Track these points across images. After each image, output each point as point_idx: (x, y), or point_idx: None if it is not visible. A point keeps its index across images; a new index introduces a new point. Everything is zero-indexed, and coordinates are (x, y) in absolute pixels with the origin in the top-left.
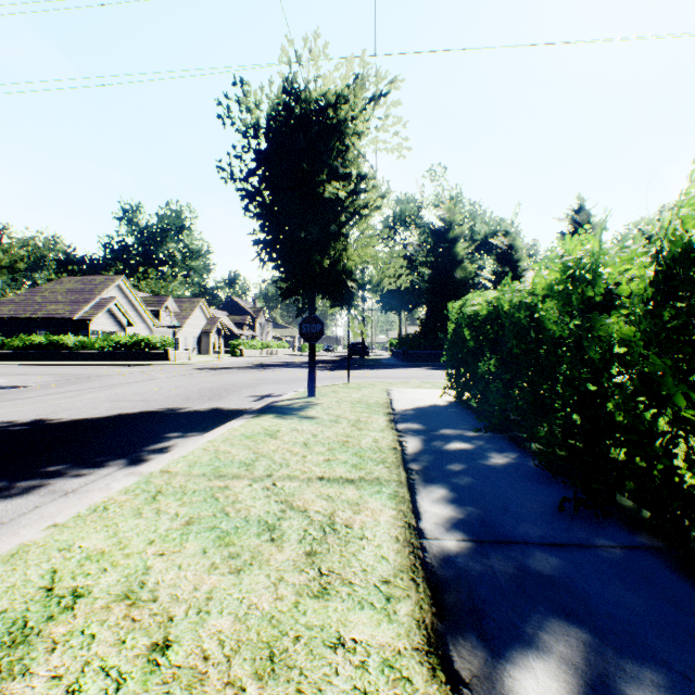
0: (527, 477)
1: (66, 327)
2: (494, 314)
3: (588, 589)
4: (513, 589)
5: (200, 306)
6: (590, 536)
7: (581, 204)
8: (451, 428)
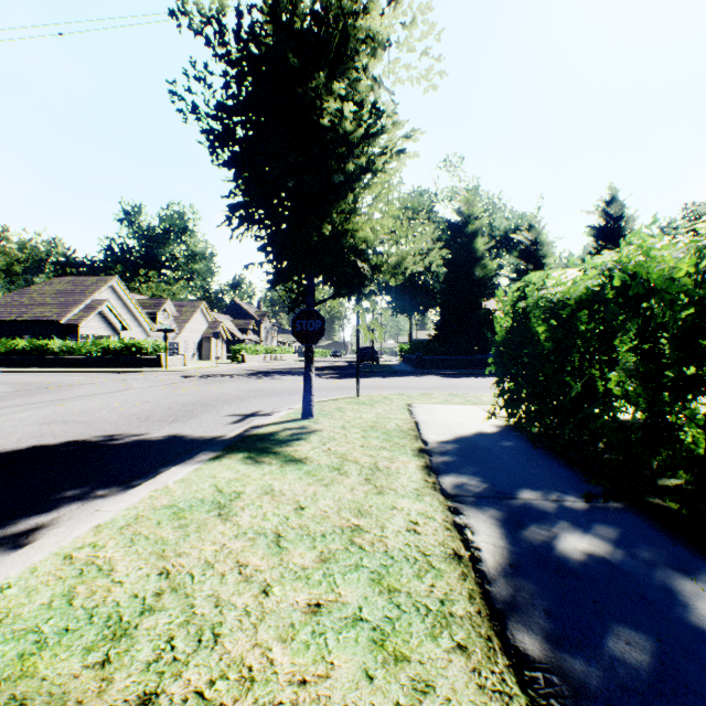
0: None
1: (54, 331)
2: (634, 287)
3: None
4: None
5: (201, 310)
6: None
7: (614, 195)
8: (534, 487)
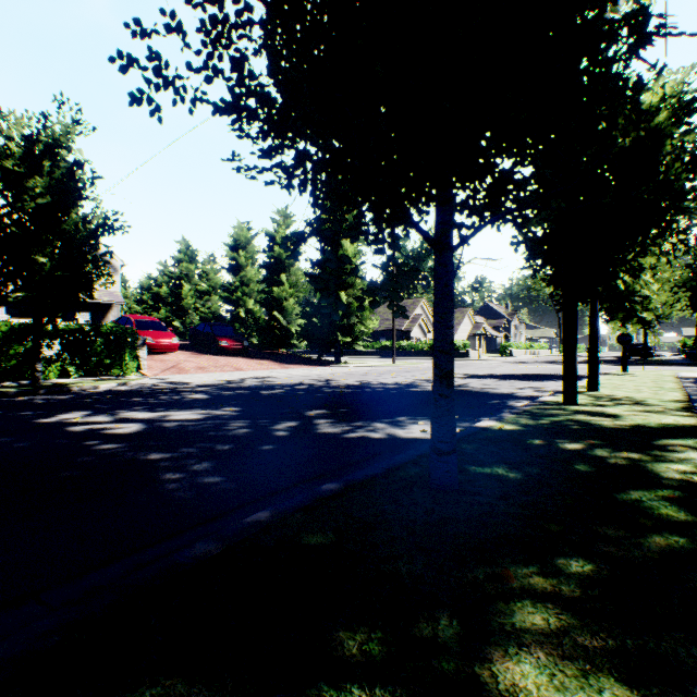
0: None
1: (396, 335)
2: None
3: None
4: None
5: (467, 315)
6: None
7: None
8: None
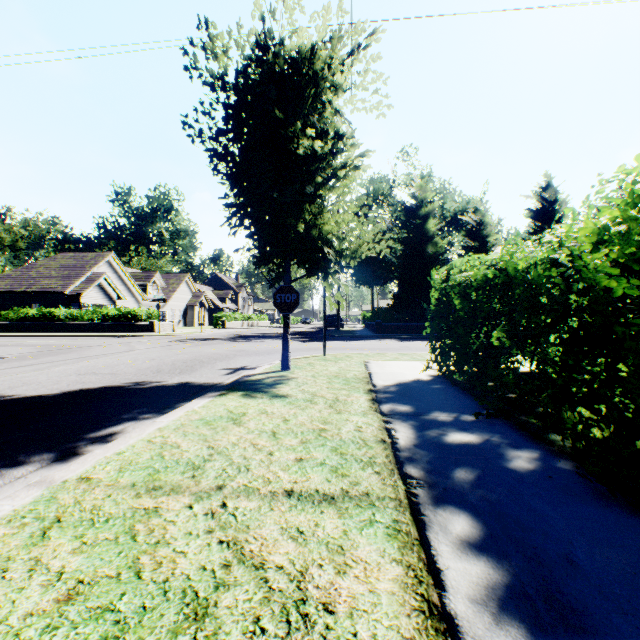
0: (571, 492)
1: (59, 300)
2: (501, 276)
3: None
4: None
5: (186, 281)
6: None
7: (548, 181)
8: (444, 410)
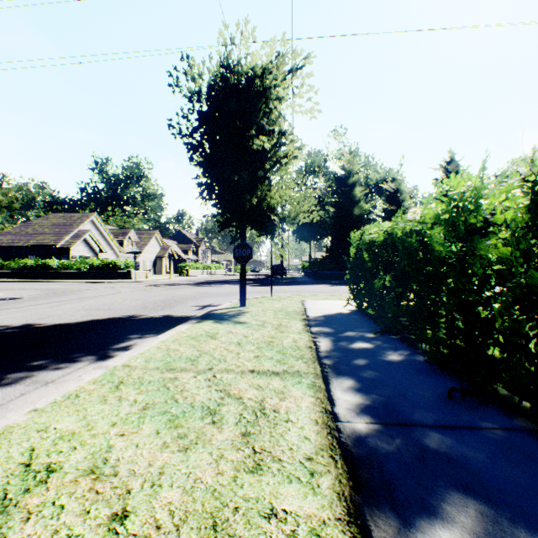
0: (418, 370)
1: (51, 253)
2: (389, 240)
3: (479, 465)
4: (416, 465)
5: (155, 237)
6: (475, 420)
7: (452, 157)
8: (354, 331)
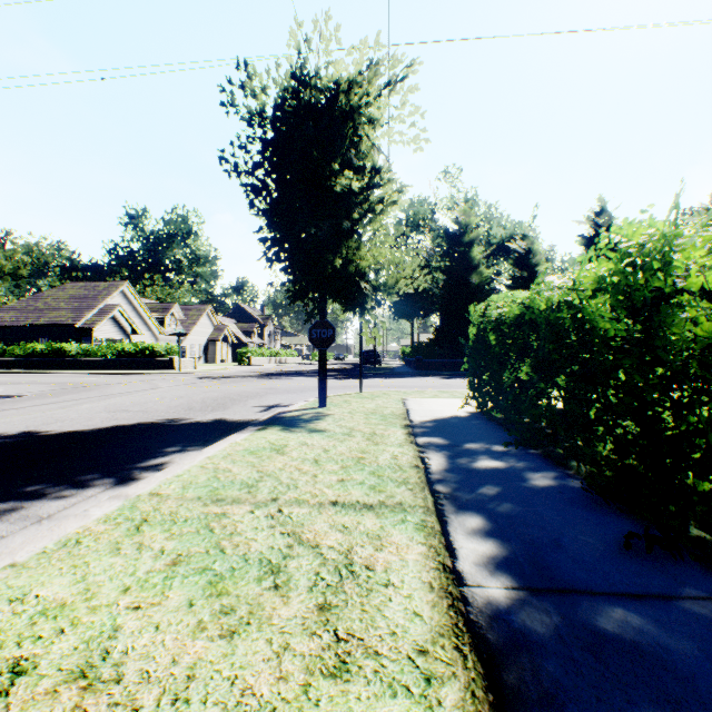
0: (574, 502)
1: (69, 334)
2: (527, 315)
3: (690, 664)
4: (590, 663)
5: (207, 313)
6: (670, 583)
7: (602, 206)
8: (477, 442)
